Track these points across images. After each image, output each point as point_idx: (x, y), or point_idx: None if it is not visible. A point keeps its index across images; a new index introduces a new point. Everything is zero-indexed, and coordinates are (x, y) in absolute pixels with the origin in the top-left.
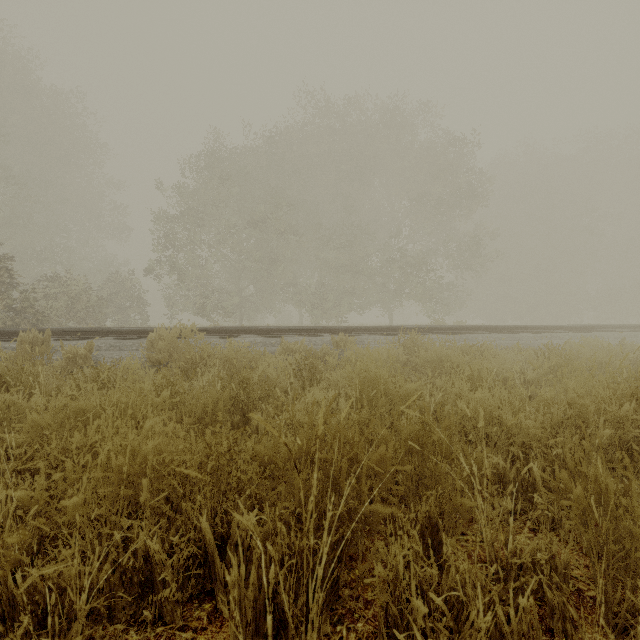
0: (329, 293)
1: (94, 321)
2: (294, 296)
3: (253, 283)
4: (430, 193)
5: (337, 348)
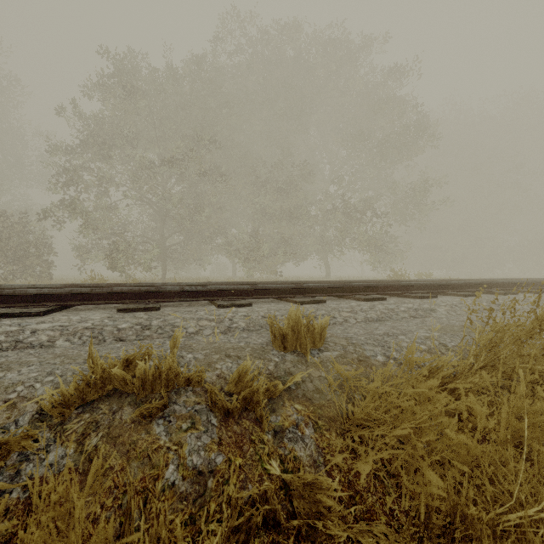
0: (263, 241)
1: None
2: (225, 246)
3: (178, 230)
4: (374, 133)
5: (284, 349)
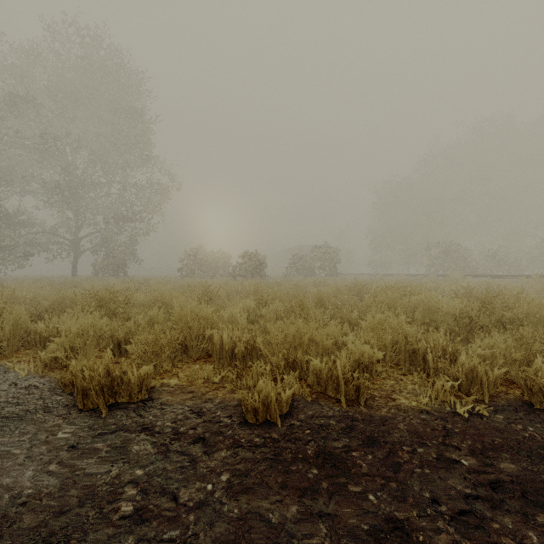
0: None
1: (515, 272)
2: None
3: None
4: None
5: None
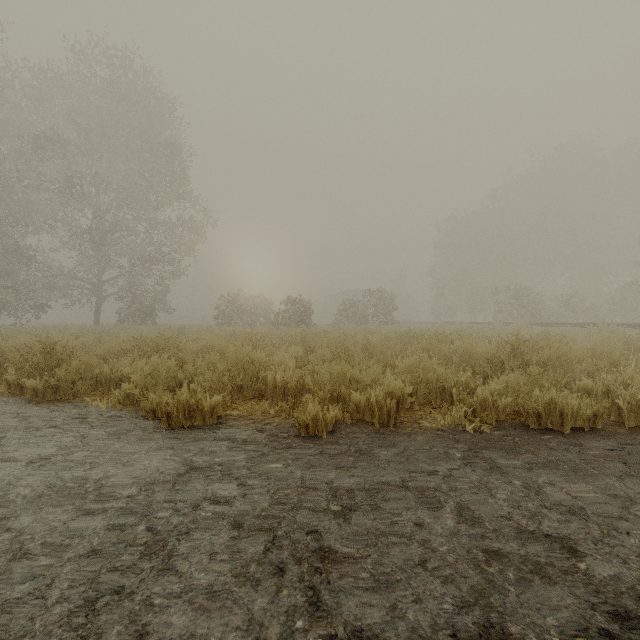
0: None
1: (592, 320)
2: None
3: None
4: None
5: None
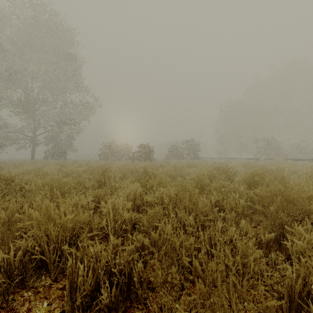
0: None
1: (311, 157)
2: None
3: None
4: None
5: None
